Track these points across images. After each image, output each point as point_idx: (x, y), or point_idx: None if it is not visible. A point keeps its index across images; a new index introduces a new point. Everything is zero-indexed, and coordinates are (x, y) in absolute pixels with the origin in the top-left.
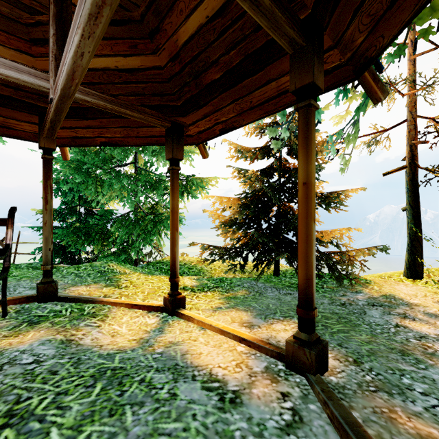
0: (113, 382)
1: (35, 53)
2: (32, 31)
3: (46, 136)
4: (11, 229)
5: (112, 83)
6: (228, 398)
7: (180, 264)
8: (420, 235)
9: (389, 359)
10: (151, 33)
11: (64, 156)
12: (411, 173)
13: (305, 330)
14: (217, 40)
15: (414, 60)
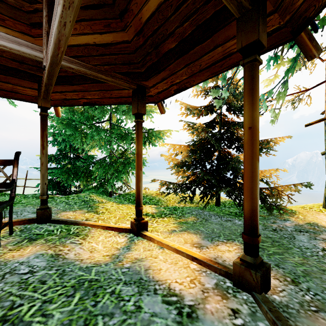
0: (89, 293)
1: (34, 34)
2: (32, 17)
3: (43, 97)
4: (16, 168)
5: (91, 55)
6: (185, 313)
7: (143, 196)
8: None
9: (323, 280)
10: (121, 13)
11: (57, 113)
12: None
13: (250, 254)
14: (173, 14)
15: None
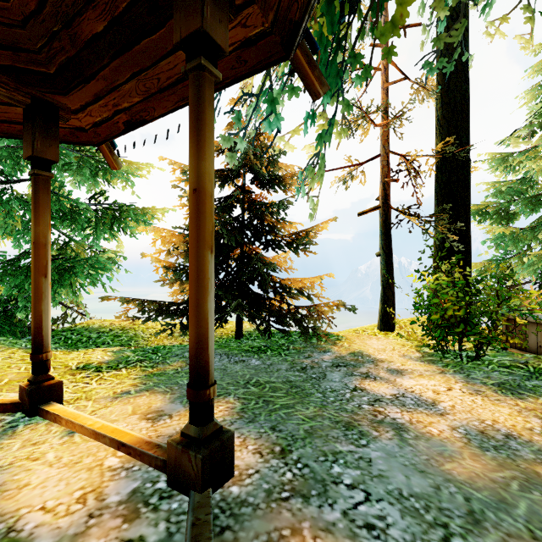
0: None
1: None
2: None
3: None
4: None
5: None
6: None
7: (102, 331)
8: (392, 283)
9: (328, 439)
10: None
11: None
12: (384, 214)
13: (196, 422)
14: None
15: (387, 88)
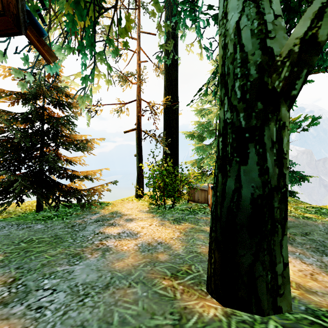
0: None
1: None
2: None
3: None
4: None
5: None
6: None
7: None
8: (142, 171)
9: (54, 266)
10: None
11: None
12: (138, 133)
13: None
14: None
15: (140, 64)
